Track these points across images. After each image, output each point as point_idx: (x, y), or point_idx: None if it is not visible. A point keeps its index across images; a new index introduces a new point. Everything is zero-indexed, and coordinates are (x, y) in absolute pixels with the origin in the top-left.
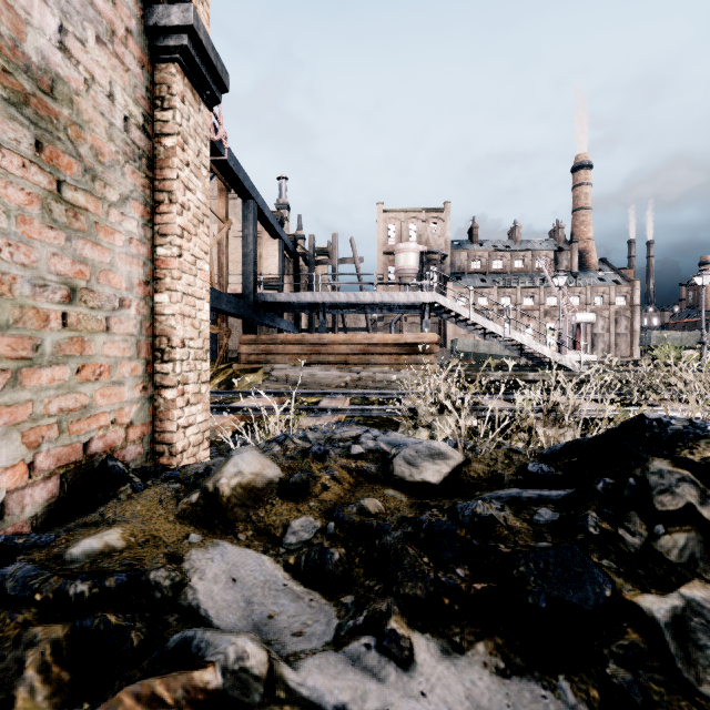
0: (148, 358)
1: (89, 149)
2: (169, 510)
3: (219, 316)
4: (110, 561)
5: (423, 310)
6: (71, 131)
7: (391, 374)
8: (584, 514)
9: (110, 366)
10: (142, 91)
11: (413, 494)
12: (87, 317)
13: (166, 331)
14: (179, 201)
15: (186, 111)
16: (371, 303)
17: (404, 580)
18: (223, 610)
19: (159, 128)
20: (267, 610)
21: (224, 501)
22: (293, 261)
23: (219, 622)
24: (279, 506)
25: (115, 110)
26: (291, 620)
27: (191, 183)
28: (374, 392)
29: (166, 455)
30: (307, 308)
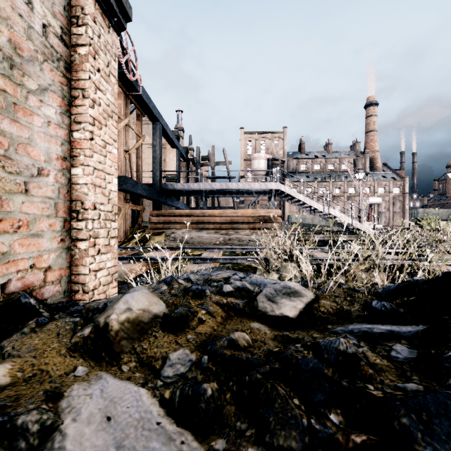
0: (65, 217)
1: (7, 41)
2: (62, 344)
3: (136, 198)
4: None
5: (270, 194)
6: None
7: (249, 236)
8: (448, 354)
9: (29, 221)
10: (60, 9)
11: (274, 326)
12: (4, 180)
13: (80, 196)
14: (90, 97)
15: (97, 29)
16: (236, 190)
17: (277, 428)
18: None
19: (75, 40)
20: None
21: (112, 335)
22: (186, 163)
23: None
24: (160, 338)
25: (34, 16)
26: None
27: (101, 85)
28: (239, 247)
29: (80, 292)
30: (195, 193)
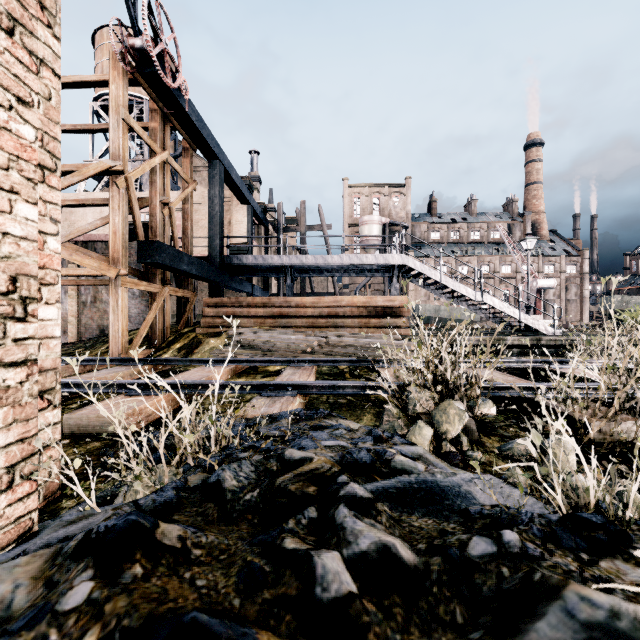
0: None
1: None
2: None
3: (183, 279)
4: None
5: (391, 273)
6: None
7: (361, 338)
8: None
9: None
10: None
11: None
12: None
13: None
14: None
15: None
16: (338, 266)
17: None
18: None
19: None
20: None
21: None
22: (262, 228)
23: None
24: None
25: None
26: None
27: None
28: (345, 359)
29: None
30: (275, 272)
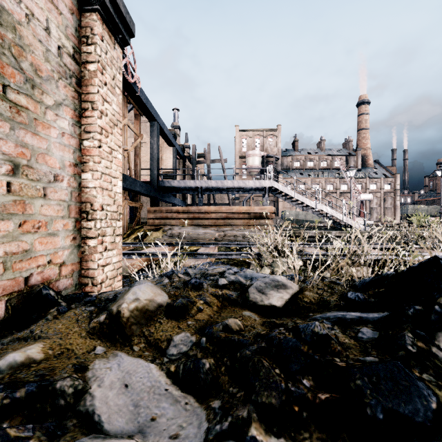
0: (76, 218)
1: (29, 65)
2: (82, 328)
3: (135, 195)
4: (27, 372)
5: (264, 191)
6: (14, 50)
7: (244, 232)
8: (401, 334)
9: (46, 222)
10: (72, 30)
11: (263, 314)
12: (27, 186)
13: (90, 199)
14: (99, 108)
15: (105, 47)
16: (231, 187)
17: (261, 390)
18: (114, 414)
19: (85, 57)
20: (151, 413)
21: (124, 321)
22: (182, 161)
23: (109, 427)
24: (165, 324)
25: (51, 40)
26: (169, 423)
27: (108, 97)
28: (233, 243)
29: (90, 285)
30: (191, 191)
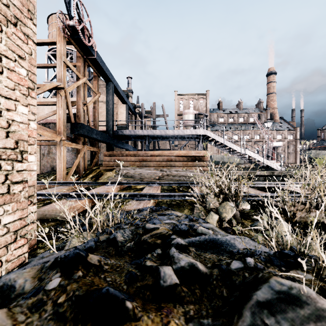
0: None
1: None
2: None
3: (93, 142)
4: None
5: (199, 139)
6: None
7: (183, 172)
8: None
9: None
10: None
11: None
12: None
13: None
14: None
15: None
16: (172, 135)
17: None
18: None
19: None
20: None
21: None
22: (133, 116)
23: None
24: None
25: None
26: None
27: None
28: (175, 182)
29: None
30: (140, 138)
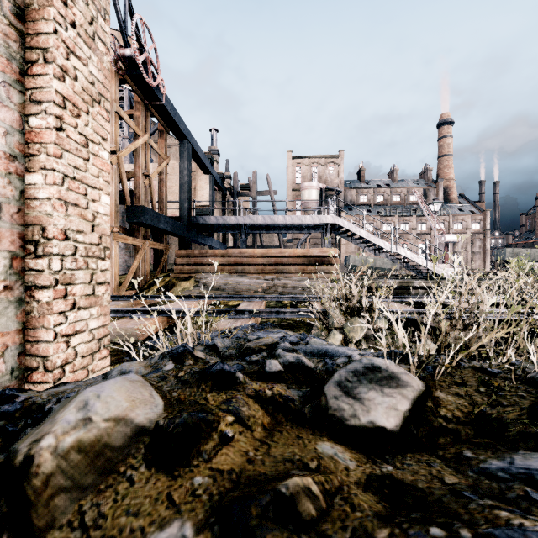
0: (14, 251)
1: None
2: None
3: (159, 235)
4: None
5: (325, 230)
6: None
7: (300, 281)
8: None
9: None
10: None
11: (361, 449)
12: None
13: (41, 218)
14: (57, 62)
15: None
16: (283, 225)
17: None
18: None
19: None
20: None
21: (35, 487)
22: (221, 193)
23: None
24: (140, 486)
25: None
26: None
27: (79, 50)
28: (287, 296)
29: (41, 370)
30: (232, 229)
